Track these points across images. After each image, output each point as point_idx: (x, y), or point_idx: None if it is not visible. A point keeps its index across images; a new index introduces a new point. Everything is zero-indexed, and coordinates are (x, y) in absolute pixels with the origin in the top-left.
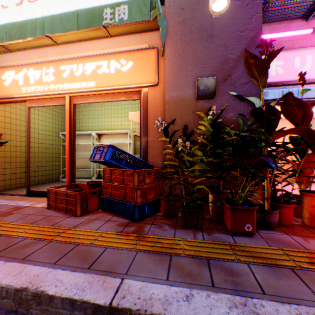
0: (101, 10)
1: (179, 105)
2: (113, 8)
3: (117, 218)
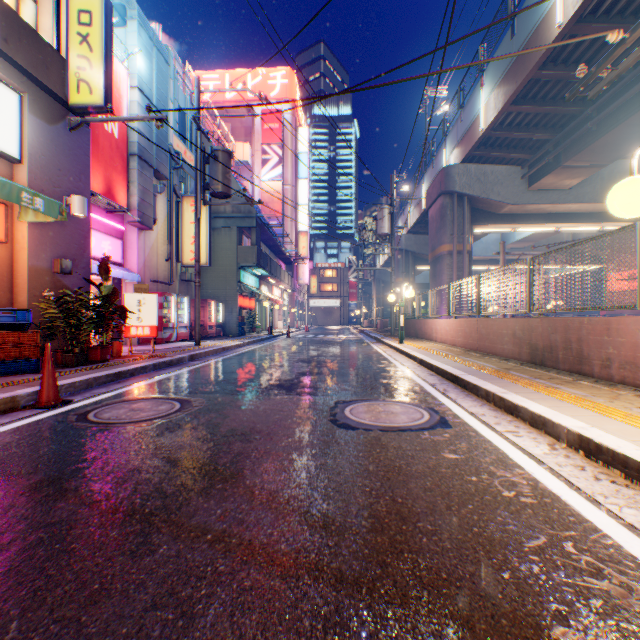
0: (21, 190)
1: (42, 274)
2: (33, 196)
3: (20, 375)
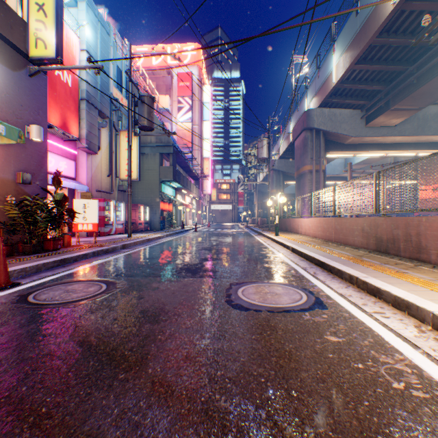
0: None
1: (7, 184)
2: None
3: None
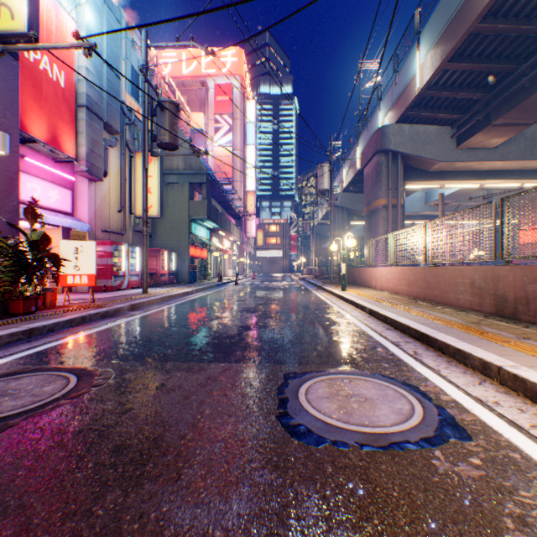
0: None
1: None
2: None
3: None
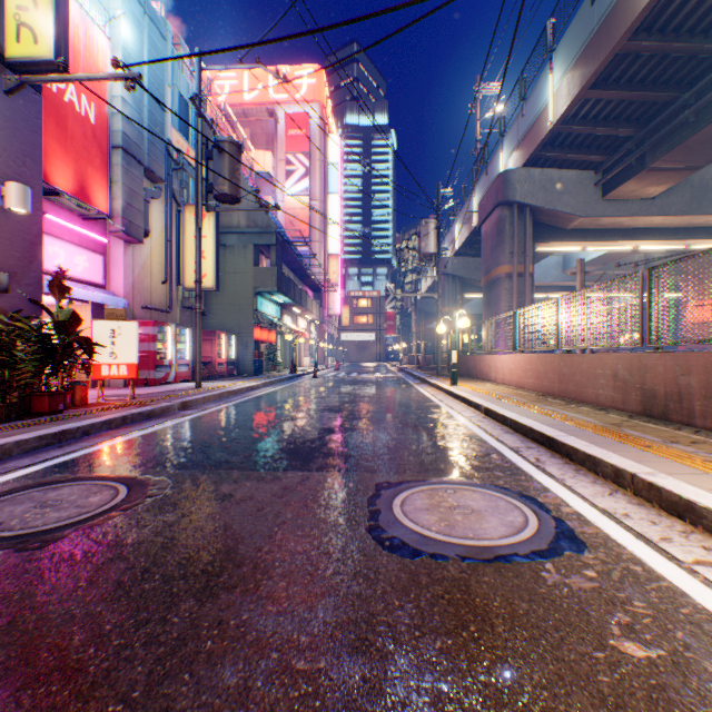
0: None
1: None
2: None
3: None
